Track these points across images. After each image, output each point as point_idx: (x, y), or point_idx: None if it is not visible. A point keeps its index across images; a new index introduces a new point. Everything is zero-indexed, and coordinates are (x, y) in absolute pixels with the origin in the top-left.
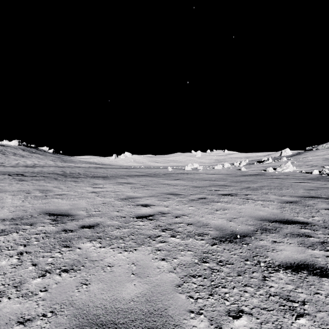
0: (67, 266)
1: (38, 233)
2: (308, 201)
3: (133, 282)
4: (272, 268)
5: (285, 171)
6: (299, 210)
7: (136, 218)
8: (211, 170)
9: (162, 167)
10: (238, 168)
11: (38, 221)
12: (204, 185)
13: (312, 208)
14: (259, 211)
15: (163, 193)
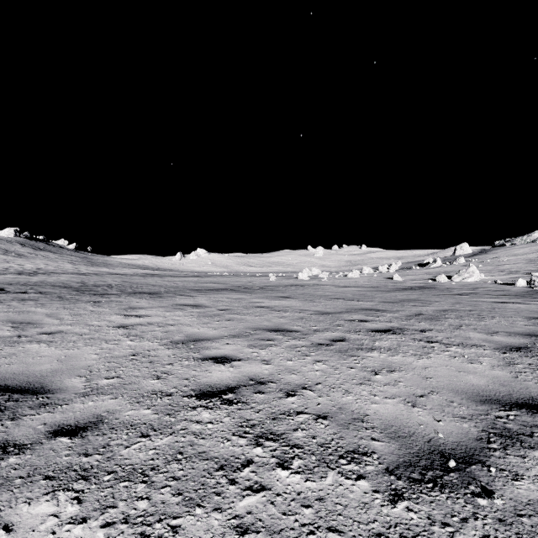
0: None
1: None
2: None
3: None
4: None
5: (467, 282)
6: None
7: (196, 397)
8: (342, 280)
9: (259, 275)
10: (387, 275)
11: None
12: (337, 310)
13: None
14: (465, 373)
15: (260, 327)
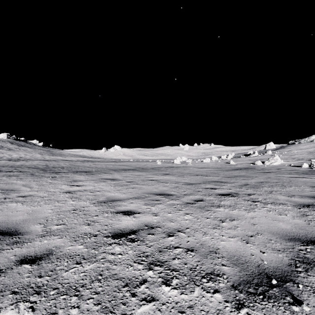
0: None
1: None
2: None
3: None
4: None
5: (273, 165)
6: None
7: (112, 237)
8: (199, 164)
9: (151, 161)
10: (226, 161)
11: None
12: (197, 182)
13: None
14: (277, 221)
15: (151, 192)
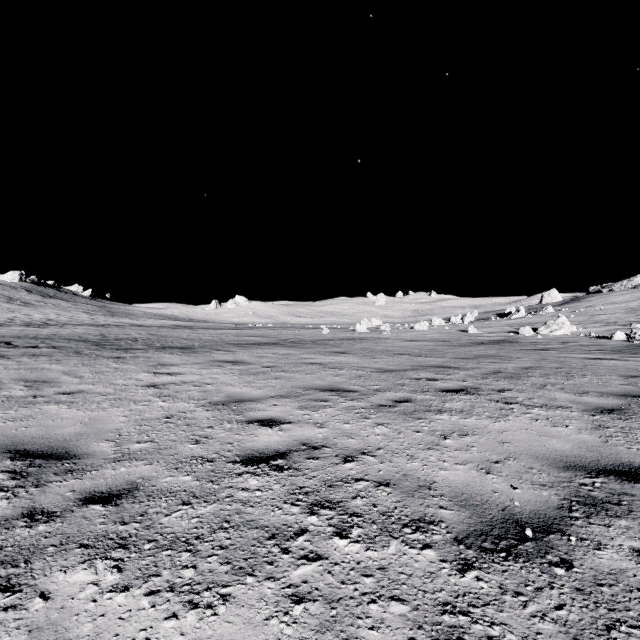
0: None
1: None
2: None
3: None
4: None
5: (555, 335)
6: None
7: (242, 463)
8: (407, 333)
9: (310, 327)
10: (461, 328)
11: None
12: (402, 367)
13: None
14: (548, 437)
15: (312, 386)
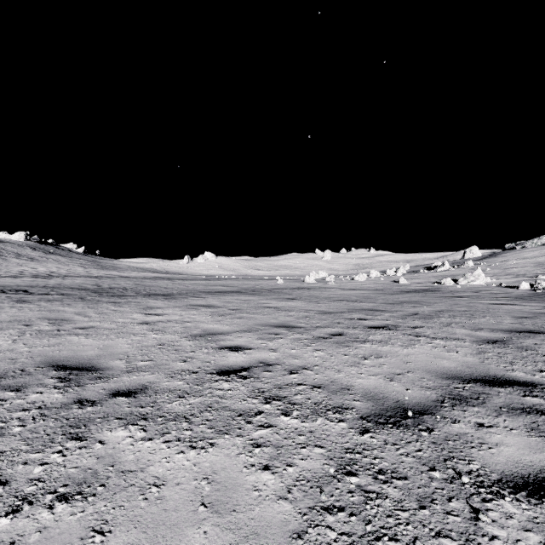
0: (70, 485)
1: (26, 408)
2: (525, 339)
3: (202, 526)
4: (486, 489)
5: (472, 285)
6: (513, 357)
7: (217, 374)
8: (348, 283)
9: (267, 278)
10: (394, 279)
11: (32, 381)
12: (339, 310)
13: (536, 354)
14: (441, 359)
15: (268, 324)
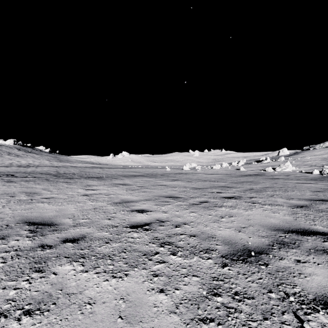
0: (33, 303)
1: (7, 251)
2: (320, 205)
3: None
4: (306, 305)
5: (284, 171)
6: (314, 217)
7: (130, 227)
8: (209, 170)
9: (160, 167)
10: (237, 168)
11: (13, 233)
12: (205, 187)
13: None
14: (269, 217)
15: (161, 195)
